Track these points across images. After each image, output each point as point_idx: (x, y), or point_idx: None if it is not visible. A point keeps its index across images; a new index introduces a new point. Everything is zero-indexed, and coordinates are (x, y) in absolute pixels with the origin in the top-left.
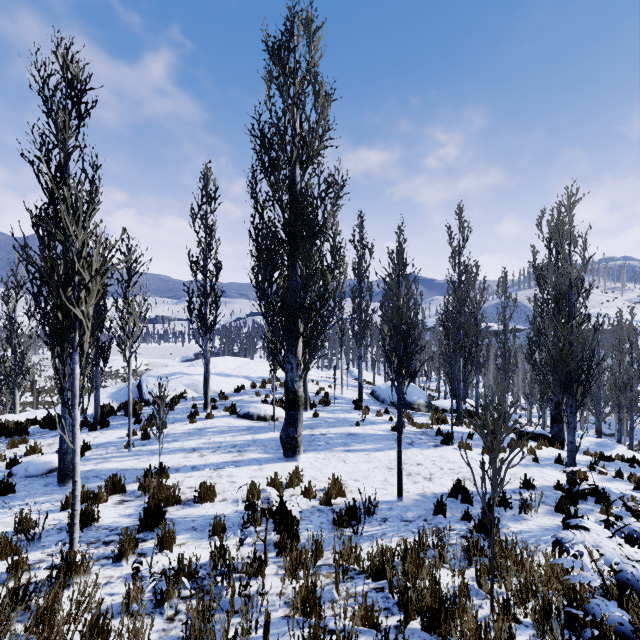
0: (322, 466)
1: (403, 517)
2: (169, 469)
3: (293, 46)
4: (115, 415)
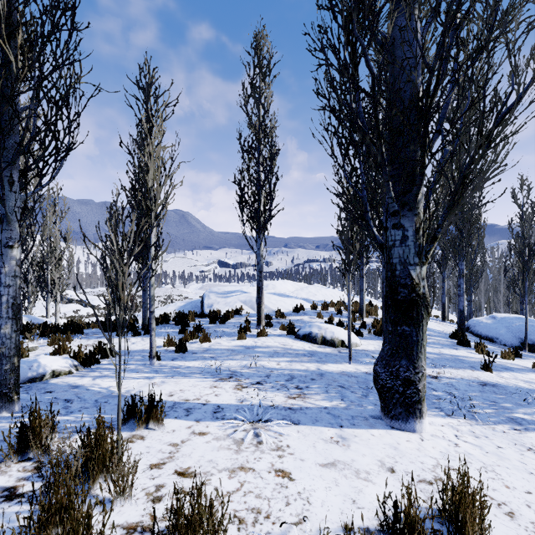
0: (488, 458)
1: None
2: (177, 406)
3: None
4: (167, 323)
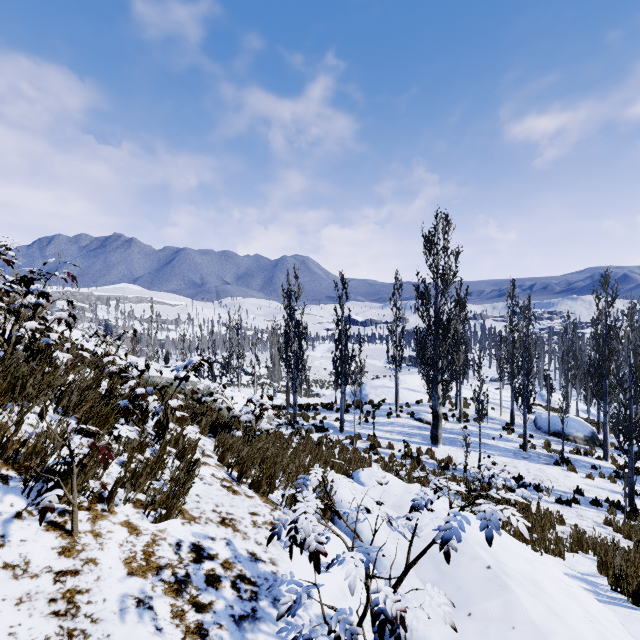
0: (450, 452)
1: (472, 476)
2: (377, 436)
3: (433, 241)
4: (351, 407)
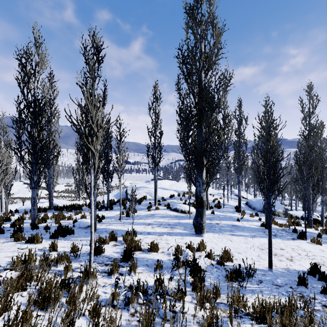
0: (217, 241)
1: (274, 282)
2: (137, 232)
3: (200, 4)
4: (115, 204)
